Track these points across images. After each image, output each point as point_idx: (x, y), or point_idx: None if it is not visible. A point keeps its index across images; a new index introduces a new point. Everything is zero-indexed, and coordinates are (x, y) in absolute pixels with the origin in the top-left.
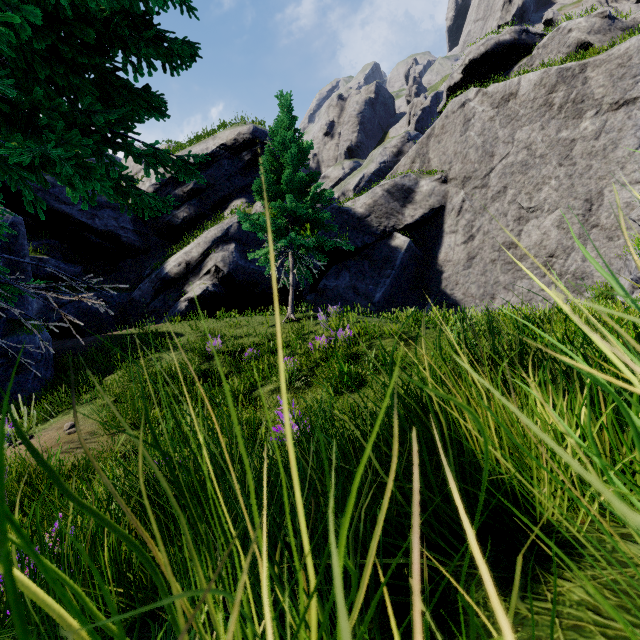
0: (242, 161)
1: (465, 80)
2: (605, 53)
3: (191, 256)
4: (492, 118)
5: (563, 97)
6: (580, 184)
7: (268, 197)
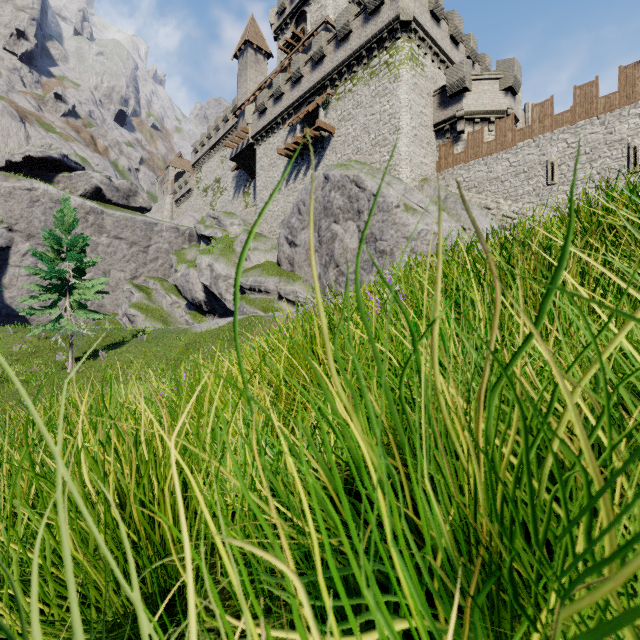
0: None
1: (25, 163)
2: (111, 211)
3: None
4: (52, 208)
5: (94, 220)
6: (102, 264)
7: None
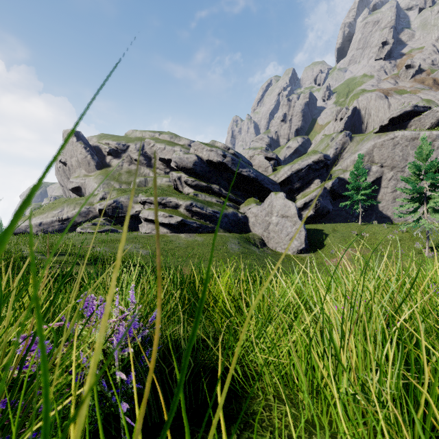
0: (319, 166)
1: (389, 123)
2: None
3: (306, 202)
4: (406, 145)
5: (438, 144)
6: None
7: (354, 187)
